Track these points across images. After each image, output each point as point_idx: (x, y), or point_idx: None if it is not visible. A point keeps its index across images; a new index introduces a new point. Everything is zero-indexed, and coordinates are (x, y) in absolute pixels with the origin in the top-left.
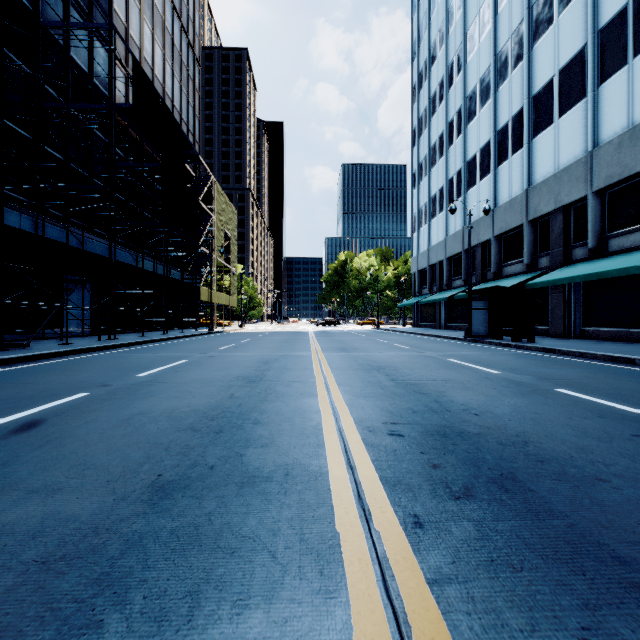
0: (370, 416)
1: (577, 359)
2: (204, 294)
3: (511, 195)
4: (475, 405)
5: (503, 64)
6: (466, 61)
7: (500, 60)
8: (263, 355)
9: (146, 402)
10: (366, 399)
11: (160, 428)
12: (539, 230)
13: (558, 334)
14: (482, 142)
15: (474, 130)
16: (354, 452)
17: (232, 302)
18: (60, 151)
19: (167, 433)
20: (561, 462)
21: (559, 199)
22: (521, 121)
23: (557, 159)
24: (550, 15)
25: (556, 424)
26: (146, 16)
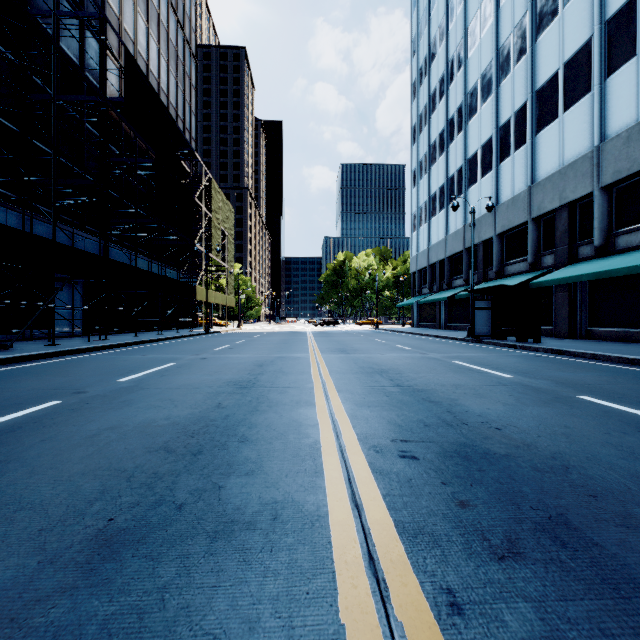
0: (376, 431)
1: (590, 361)
2: (200, 293)
3: (514, 192)
4: (494, 416)
5: (505, 59)
6: (467, 57)
7: (502, 55)
8: (258, 357)
9: (120, 413)
10: (370, 409)
11: (128, 448)
12: (543, 228)
13: (563, 334)
14: (483, 139)
15: (475, 127)
16: (360, 483)
17: (229, 302)
18: (46, 143)
19: (135, 455)
20: (619, 497)
21: (564, 196)
22: (524, 116)
23: (562, 155)
24: (554, 7)
25: (594, 442)
26: (140, 9)
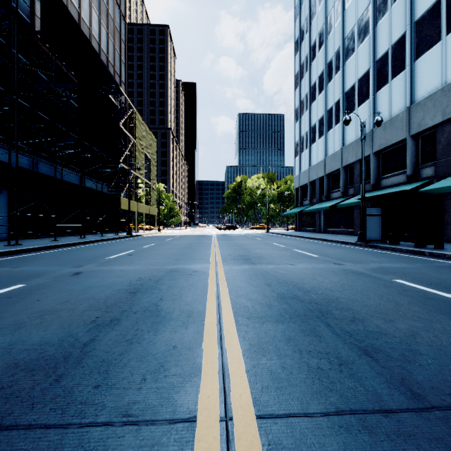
0: None
1: None
2: (125, 204)
3: (391, 115)
4: None
5: (382, 0)
6: (344, 8)
7: None
8: (146, 270)
9: None
10: None
11: None
12: (421, 143)
13: (446, 239)
14: (360, 73)
15: (352, 64)
16: None
17: (152, 211)
18: None
19: None
20: None
21: (448, 111)
22: (402, 47)
23: (444, 74)
24: None
25: None
26: None
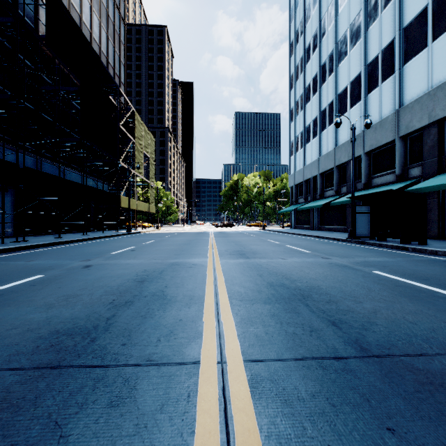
0: None
1: None
2: (124, 202)
3: (381, 116)
4: None
5: (373, 7)
6: (337, 13)
7: (370, 4)
8: (150, 264)
9: None
10: None
11: None
12: (409, 145)
13: (432, 236)
14: (352, 76)
15: (345, 67)
16: None
17: (150, 209)
18: None
19: None
20: None
21: (433, 114)
22: (391, 52)
23: (431, 79)
24: None
25: None
26: None
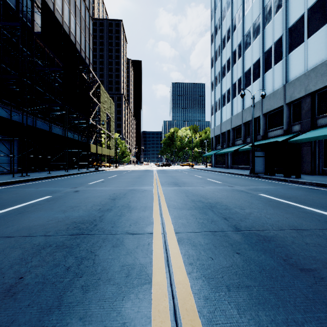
0: None
1: None
2: (93, 148)
3: (274, 89)
4: None
5: (268, 12)
6: (244, 15)
7: (266, 10)
8: (116, 190)
9: None
10: (233, 299)
11: None
12: (292, 109)
13: (307, 172)
14: (254, 60)
15: (249, 54)
16: None
17: (111, 153)
18: None
19: None
20: None
21: (308, 88)
22: (280, 44)
23: (306, 64)
24: None
25: None
26: None
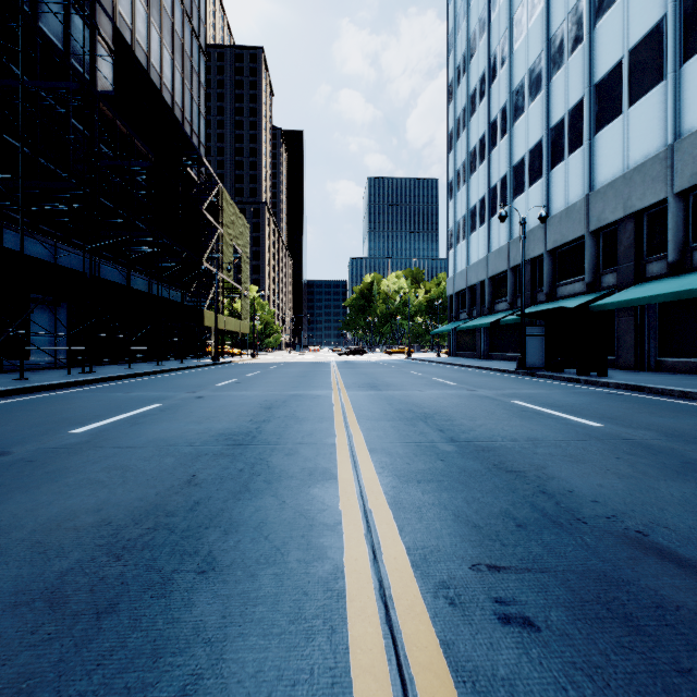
0: (439, 541)
1: (682, 401)
2: (209, 319)
3: (568, 202)
4: (619, 503)
5: (558, 49)
6: (512, 50)
7: (554, 45)
8: (268, 395)
9: (29, 498)
10: (421, 487)
11: None
12: (602, 242)
13: (628, 366)
14: (532, 142)
15: (522, 129)
16: None
17: (243, 328)
18: (11, 133)
19: None
20: None
21: (629, 204)
22: (580, 114)
23: (626, 157)
24: None
25: None
26: None
